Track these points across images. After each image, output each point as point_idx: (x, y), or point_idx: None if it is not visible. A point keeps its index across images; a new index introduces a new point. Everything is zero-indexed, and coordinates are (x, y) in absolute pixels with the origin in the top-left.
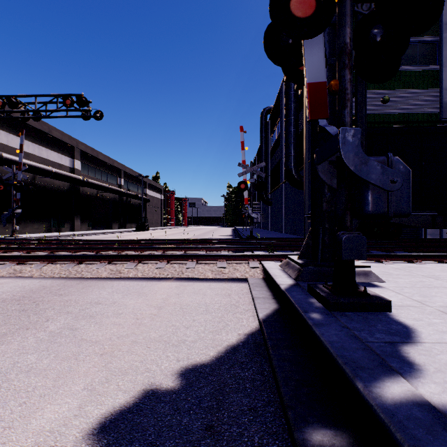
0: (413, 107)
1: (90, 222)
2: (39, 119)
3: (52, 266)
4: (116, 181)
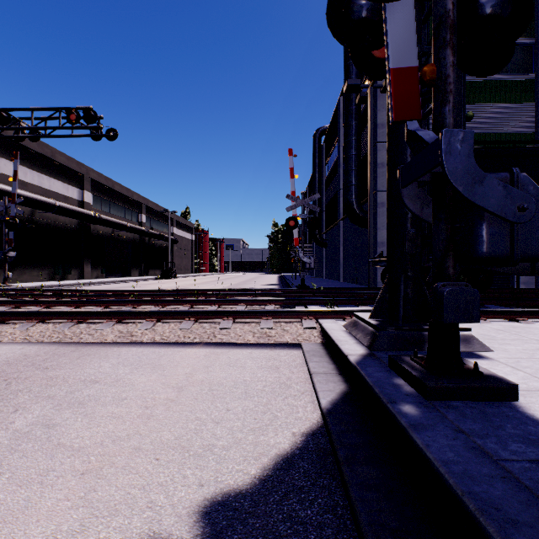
0: (503, 125)
1: (104, 268)
2: (37, 138)
3: (43, 326)
4: (137, 218)
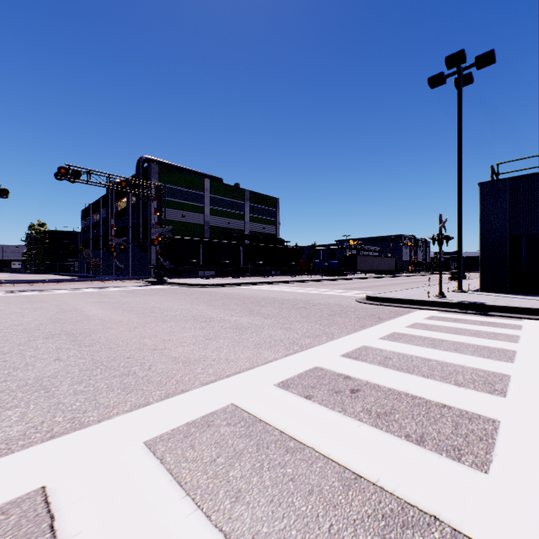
0: (195, 220)
1: None
2: None
3: (77, 283)
4: None
